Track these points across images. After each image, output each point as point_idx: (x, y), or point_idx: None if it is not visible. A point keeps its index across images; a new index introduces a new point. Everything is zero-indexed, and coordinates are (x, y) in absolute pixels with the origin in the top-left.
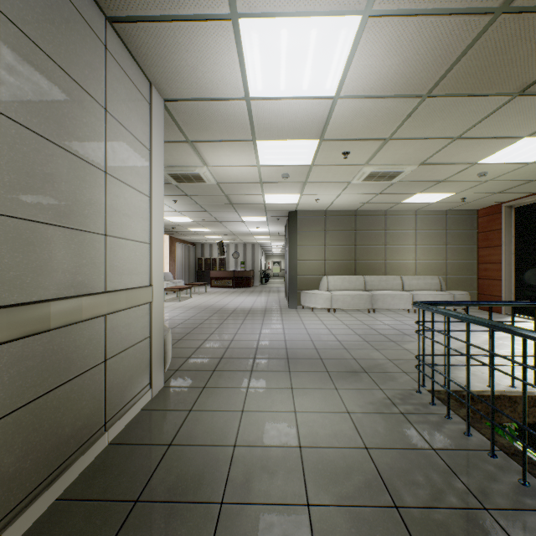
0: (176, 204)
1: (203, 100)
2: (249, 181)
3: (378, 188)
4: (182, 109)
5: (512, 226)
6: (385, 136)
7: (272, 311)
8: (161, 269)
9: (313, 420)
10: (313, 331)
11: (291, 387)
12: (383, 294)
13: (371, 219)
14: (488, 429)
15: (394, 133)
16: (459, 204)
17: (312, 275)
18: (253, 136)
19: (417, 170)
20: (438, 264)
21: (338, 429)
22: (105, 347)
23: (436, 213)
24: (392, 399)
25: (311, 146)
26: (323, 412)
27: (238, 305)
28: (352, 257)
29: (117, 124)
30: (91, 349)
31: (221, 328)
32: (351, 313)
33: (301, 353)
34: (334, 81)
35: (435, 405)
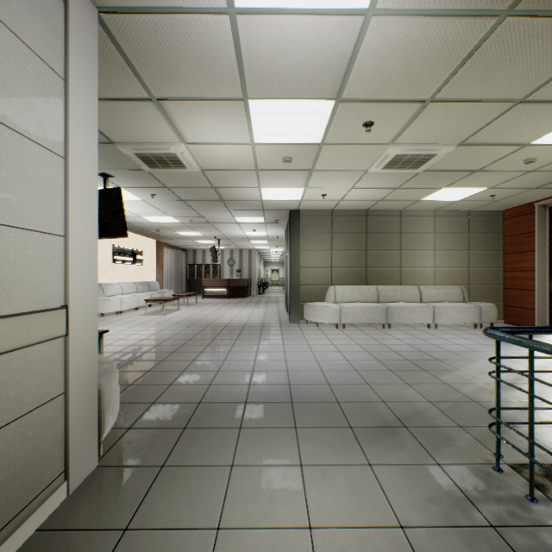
0: (155, 200)
1: (161, 13)
2: (242, 167)
3: (398, 180)
4: (132, 31)
5: (546, 228)
6: (426, 96)
7: (271, 328)
8: (91, 279)
9: None
10: (322, 355)
11: (300, 462)
12: (399, 306)
13: (384, 220)
14: None
15: (438, 90)
16: (485, 203)
17: (317, 284)
18: (243, 92)
19: (452, 154)
20: (460, 271)
21: None
22: None
23: (458, 213)
24: (463, 487)
25: (324, 111)
26: (359, 527)
27: (231, 319)
28: (362, 264)
29: None
30: None
31: (206, 352)
32: (363, 329)
33: (310, 391)
34: None
35: (537, 503)
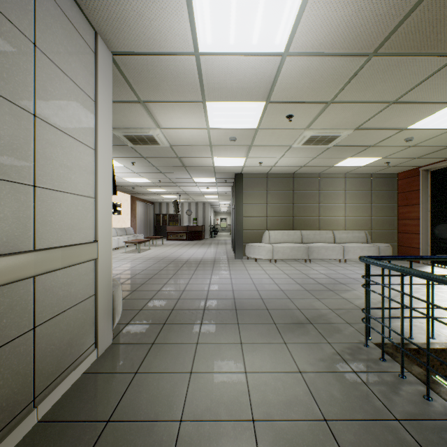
0: (134, 166)
1: (152, 55)
2: (200, 144)
3: (315, 152)
4: (132, 64)
5: (428, 187)
6: (328, 99)
7: (220, 262)
8: (108, 224)
9: (265, 383)
10: (258, 280)
11: (241, 342)
12: (317, 246)
13: (307, 181)
14: (446, 390)
15: (336, 96)
16: (383, 168)
17: (256, 229)
18: (203, 97)
19: (352, 135)
20: (364, 220)
21: (292, 394)
22: (34, 313)
23: (363, 175)
24: (341, 354)
25: (258, 108)
26: (275, 372)
27: (190, 256)
28: (290, 214)
29: (52, 65)
30: (12, 318)
31: (174, 279)
32: (290, 263)
33: (249, 303)
34: (284, 35)
35: (385, 361)
